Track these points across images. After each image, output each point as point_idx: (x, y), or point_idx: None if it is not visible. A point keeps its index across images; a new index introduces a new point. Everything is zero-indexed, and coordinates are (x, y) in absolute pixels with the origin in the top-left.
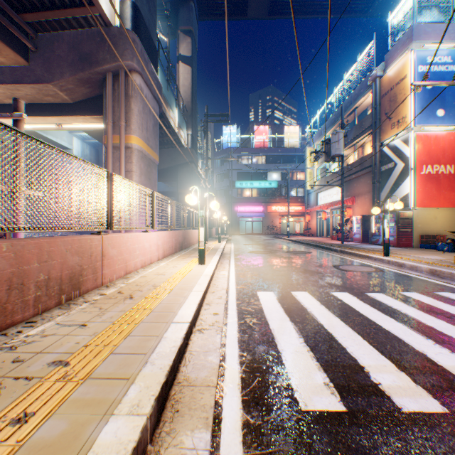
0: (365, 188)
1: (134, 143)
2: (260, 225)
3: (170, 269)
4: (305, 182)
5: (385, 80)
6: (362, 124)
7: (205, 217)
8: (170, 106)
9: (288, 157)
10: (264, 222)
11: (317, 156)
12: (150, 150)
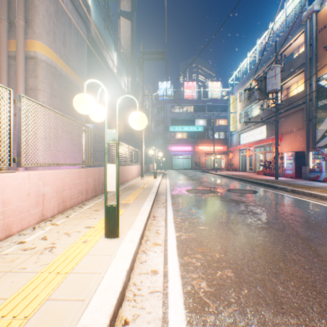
0: (294, 125)
1: (39, 51)
2: (189, 161)
3: (23, 265)
4: (229, 125)
5: (325, 12)
6: (292, 64)
7: (141, 153)
8: (107, 47)
9: (212, 107)
10: (193, 159)
11: (252, 92)
12: (70, 71)
